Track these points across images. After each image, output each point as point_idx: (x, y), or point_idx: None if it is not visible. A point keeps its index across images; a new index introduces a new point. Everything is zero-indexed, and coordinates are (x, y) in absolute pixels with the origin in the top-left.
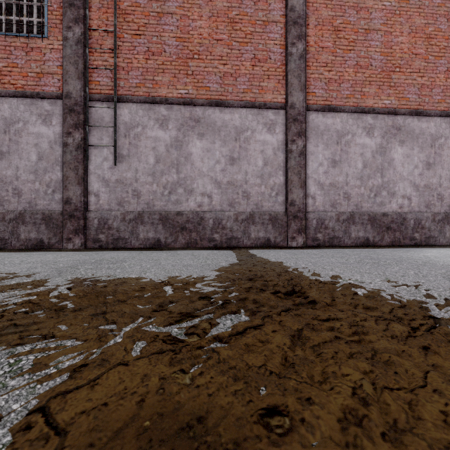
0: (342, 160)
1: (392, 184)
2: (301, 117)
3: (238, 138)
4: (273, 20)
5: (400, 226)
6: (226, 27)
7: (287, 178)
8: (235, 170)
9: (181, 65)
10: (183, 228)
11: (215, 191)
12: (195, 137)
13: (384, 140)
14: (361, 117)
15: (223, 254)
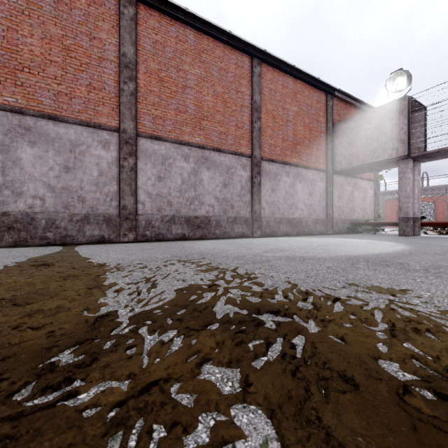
0: (166, 177)
1: (202, 196)
2: (132, 140)
3: (73, 150)
4: (107, 58)
5: (207, 225)
6: (60, 51)
7: (120, 187)
8: (70, 177)
9: (7, 73)
10: (11, 228)
11: (48, 195)
12: (25, 144)
13: (196, 166)
14: (180, 147)
15: (46, 249)
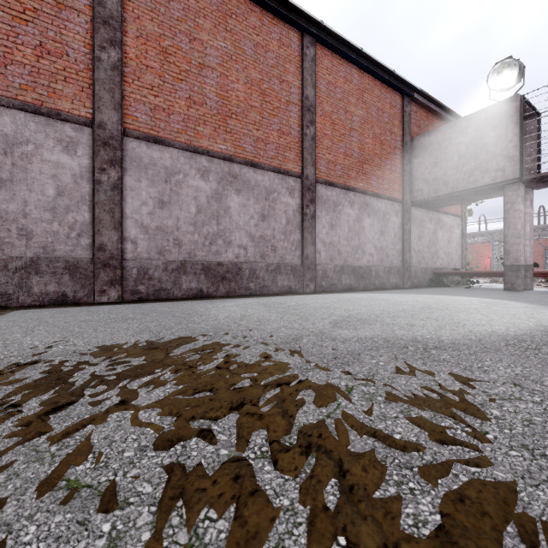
0: (172, 202)
1: (229, 233)
2: (115, 141)
3: (9, 151)
4: (73, 6)
5: (236, 276)
6: None
7: (94, 215)
8: (3, 196)
9: None
10: None
11: None
12: None
13: (220, 187)
14: (194, 157)
15: None
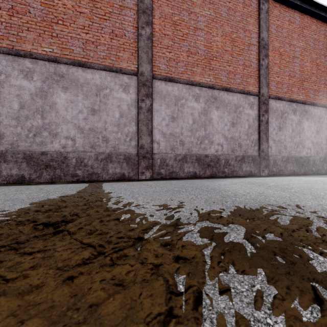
0: (178, 117)
1: (211, 135)
2: (148, 83)
3: (98, 94)
4: (127, 6)
5: (216, 164)
6: (88, 3)
7: (138, 127)
8: (96, 119)
9: (45, 26)
10: (48, 166)
11: (78, 135)
12: (59, 89)
13: (206, 106)
14: (191, 88)
15: (74, 187)
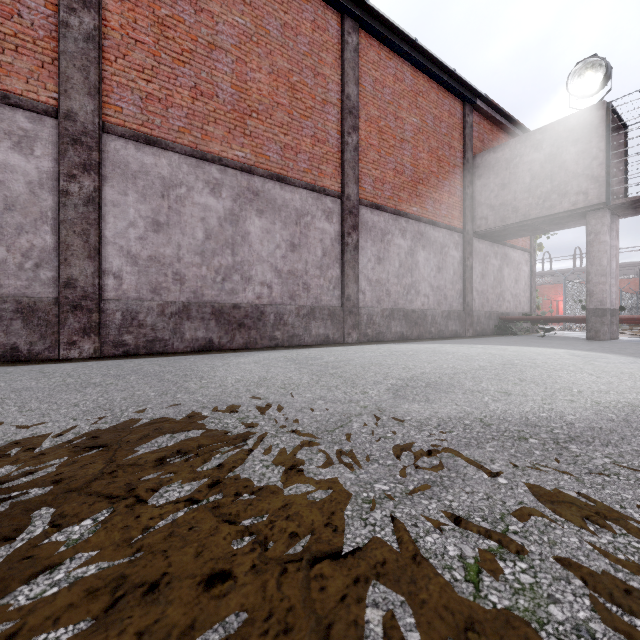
0: (171, 223)
1: (248, 266)
2: (89, 139)
3: None
4: None
5: (257, 323)
6: None
7: (59, 239)
8: None
9: None
10: None
11: None
12: None
13: (236, 206)
14: (202, 166)
15: None
